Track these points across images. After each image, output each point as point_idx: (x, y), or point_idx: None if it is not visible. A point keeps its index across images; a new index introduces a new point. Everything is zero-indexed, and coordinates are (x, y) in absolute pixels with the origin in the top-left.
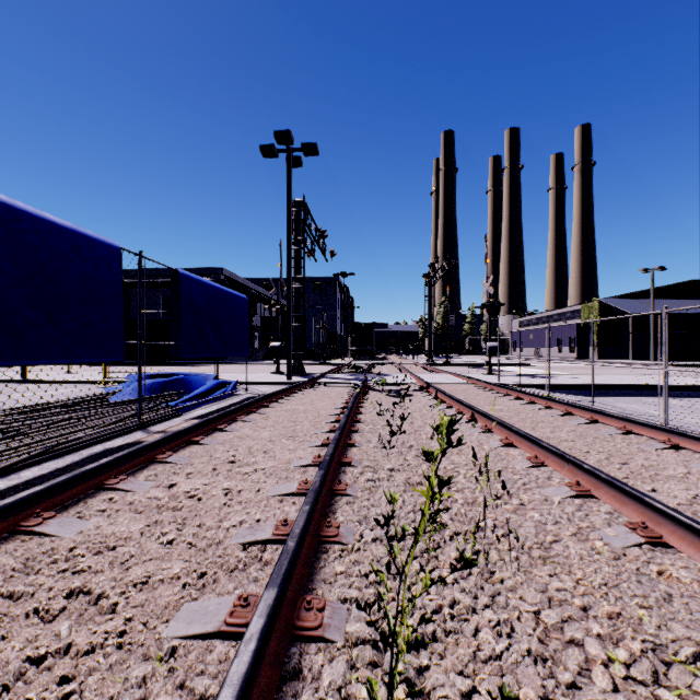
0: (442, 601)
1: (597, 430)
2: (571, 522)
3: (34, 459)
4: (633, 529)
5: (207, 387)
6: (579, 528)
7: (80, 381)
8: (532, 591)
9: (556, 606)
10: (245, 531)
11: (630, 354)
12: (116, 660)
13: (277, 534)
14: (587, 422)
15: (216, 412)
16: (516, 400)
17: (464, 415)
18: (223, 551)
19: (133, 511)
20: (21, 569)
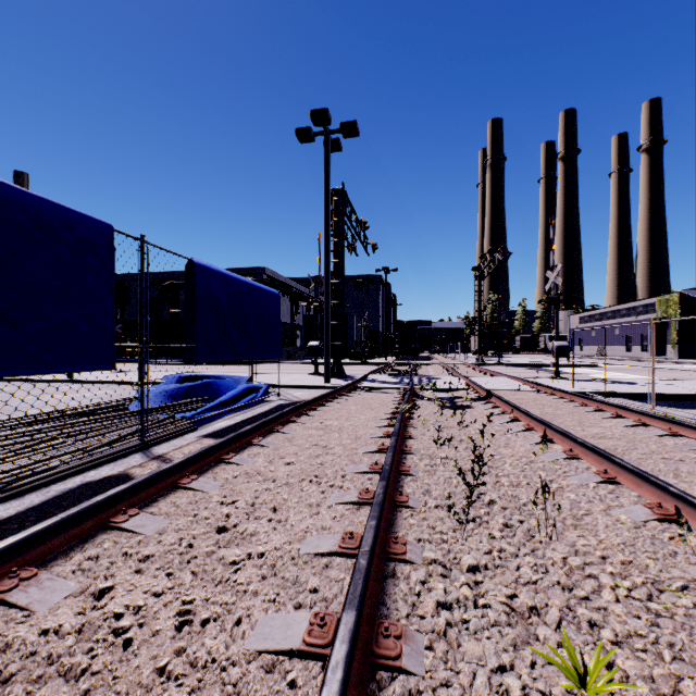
0: None
1: None
2: None
3: None
4: None
5: (233, 394)
6: None
7: (119, 381)
8: None
9: None
10: None
11: None
12: None
13: None
14: None
15: (234, 428)
16: (616, 419)
17: None
18: None
19: None
20: None
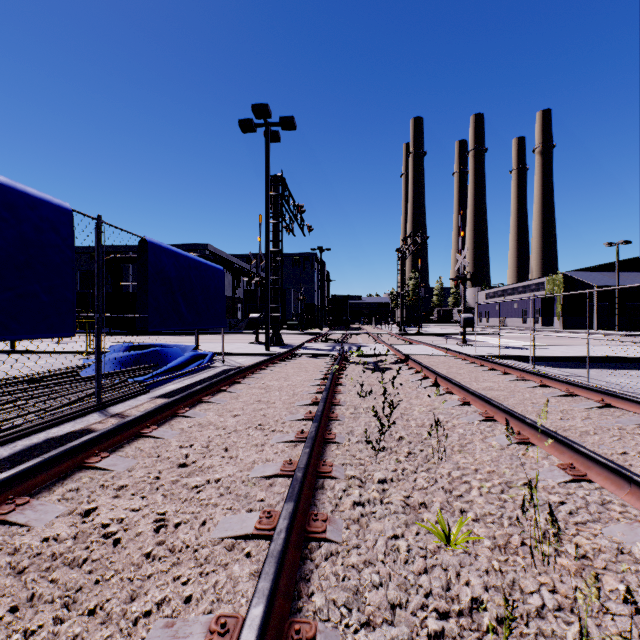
0: None
1: (615, 417)
2: None
3: None
4: None
5: (181, 360)
6: None
7: (64, 351)
8: None
9: None
10: (159, 634)
11: (594, 325)
12: None
13: None
14: (599, 406)
15: (184, 389)
16: (504, 376)
17: None
18: None
19: (7, 572)
20: None
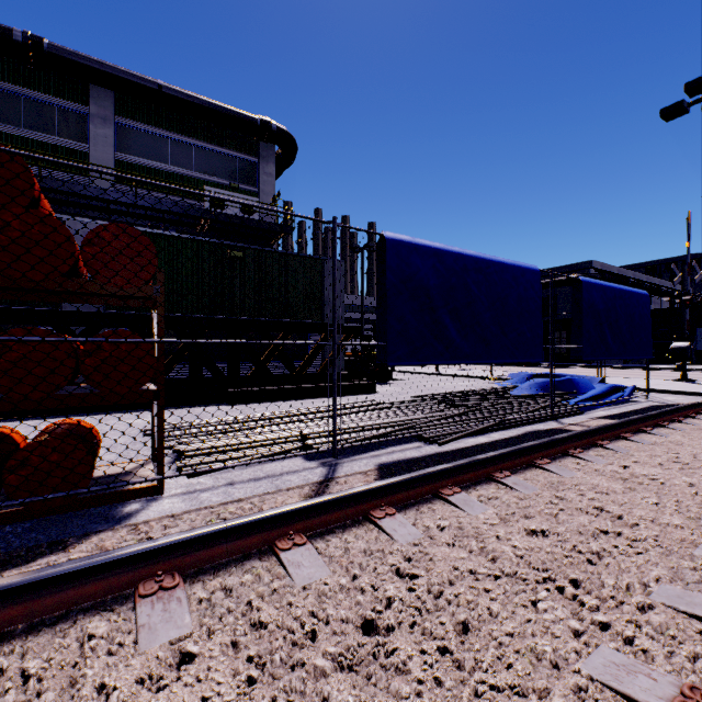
0: None
1: None
2: None
3: (494, 427)
4: None
5: (601, 390)
6: None
7: (473, 376)
8: None
9: None
10: None
11: None
12: (662, 550)
13: None
14: None
15: (622, 415)
16: None
17: None
18: None
19: (604, 475)
20: (552, 485)
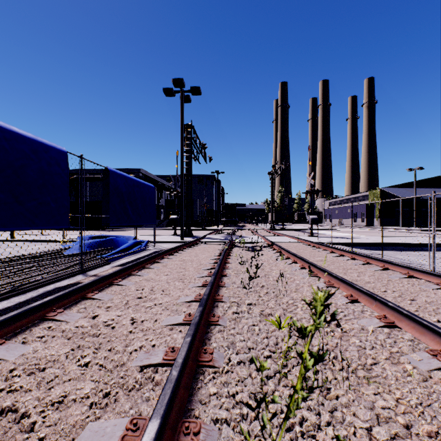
0: (293, 419)
1: (389, 275)
2: (384, 347)
3: (4, 296)
4: (434, 355)
5: (128, 245)
6: (390, 353)
7: (47, 240)
8: (362, 408)
9: (383, 423)
10: (143, 355)
11: (400, 223)
12: None
13: (166, 359)
14: (381, 269)
15: (132, 262)
16: (331, 254)
17: (338, 288)
18: (125, 373)
19: (64, 337)
20: None
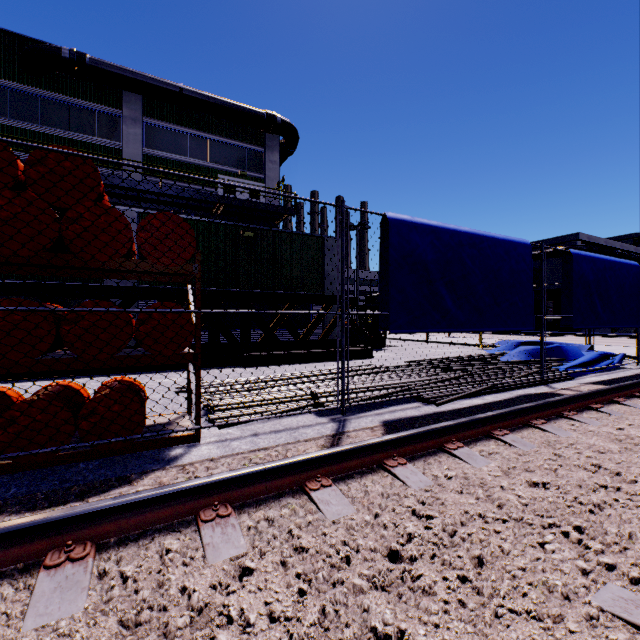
0: None
1: None
2: None
3: (487, 390)
4: None
5: (590, 357)
6: None
7: (462, 343)
8: None
9: None
10: None
11: None
12: None
13: None
14: None
15: (613, 381)
16: None
17: None
18: None
19: (599, 436)
20: (549, 443)
